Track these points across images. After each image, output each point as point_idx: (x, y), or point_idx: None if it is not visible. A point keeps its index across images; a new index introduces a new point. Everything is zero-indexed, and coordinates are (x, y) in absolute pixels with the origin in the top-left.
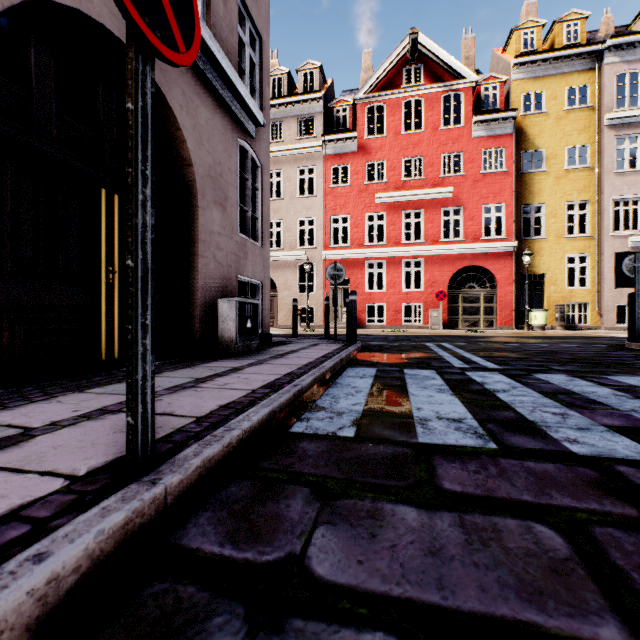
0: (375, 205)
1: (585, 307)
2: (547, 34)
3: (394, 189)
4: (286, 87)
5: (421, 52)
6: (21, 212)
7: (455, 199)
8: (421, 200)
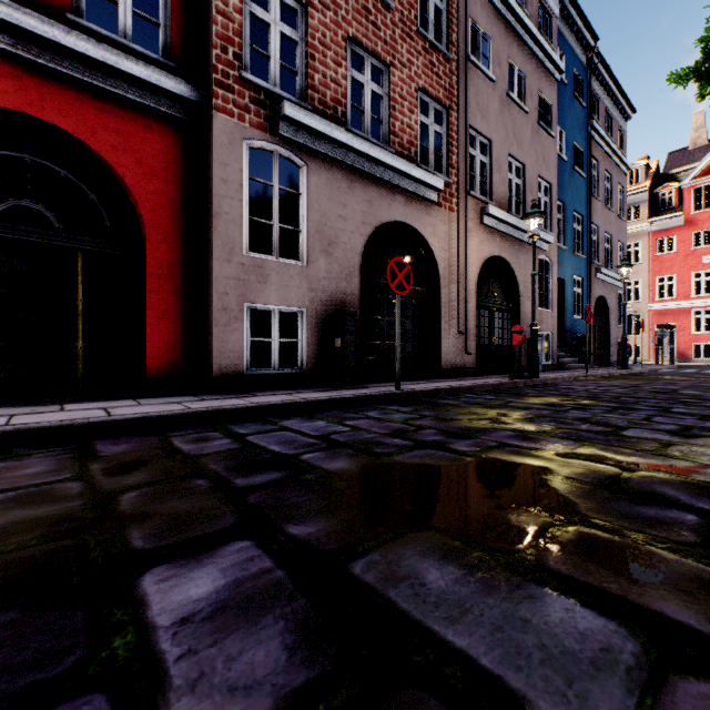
0: (701, 265)
1: None
2: None
3: None
4: None
5: None
6: None
7: None
8: None
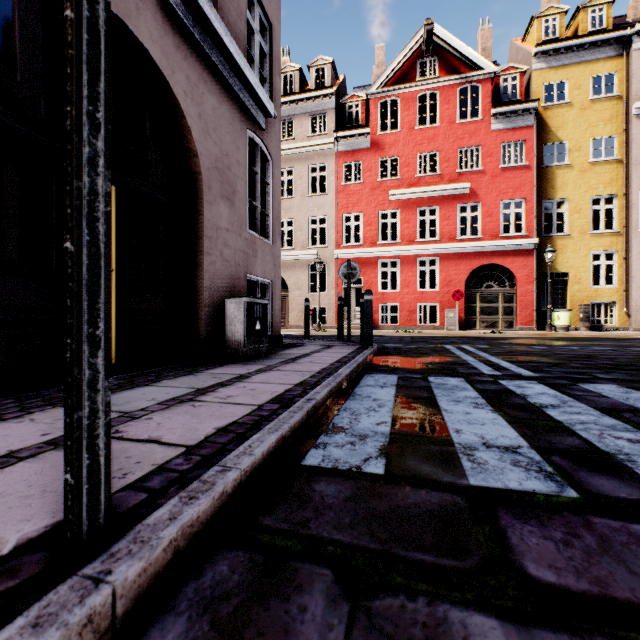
0: (388, 202)
1: (611, 307)
2: (570, 21)
3: (408, 186)
4: (297, 84)
5: (436, 44)
6: (3, 203)
7: (472, 195)
8: (436, 196)
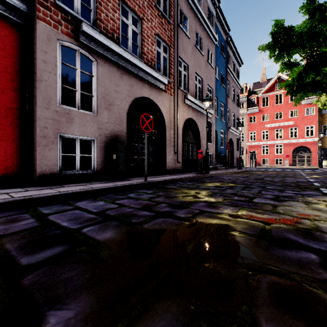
0: (265, 128)
1: None
2: None
3: (271, 123)
4: None
5: (282, 78)
6: None
7: (294, 125)
8: (281, 125)
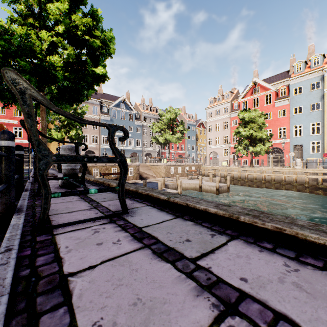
0: None
1: None
2: None
3: None
4: None
5: None
6: None
7: (19, 125)
8: (5, 122)
